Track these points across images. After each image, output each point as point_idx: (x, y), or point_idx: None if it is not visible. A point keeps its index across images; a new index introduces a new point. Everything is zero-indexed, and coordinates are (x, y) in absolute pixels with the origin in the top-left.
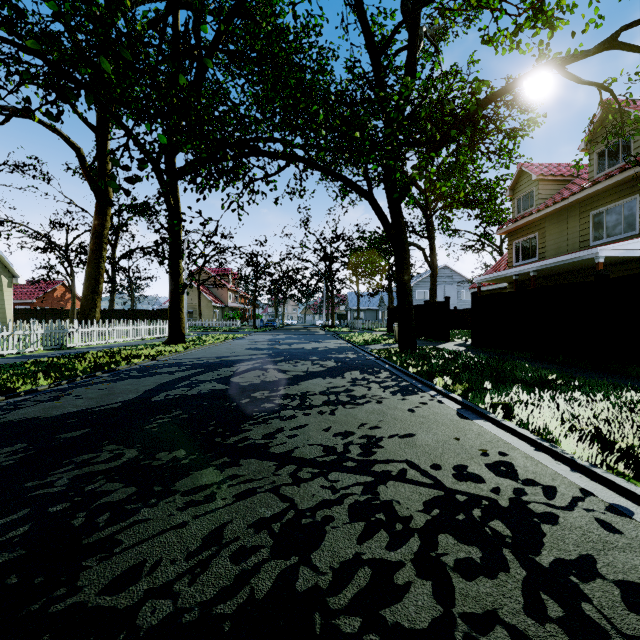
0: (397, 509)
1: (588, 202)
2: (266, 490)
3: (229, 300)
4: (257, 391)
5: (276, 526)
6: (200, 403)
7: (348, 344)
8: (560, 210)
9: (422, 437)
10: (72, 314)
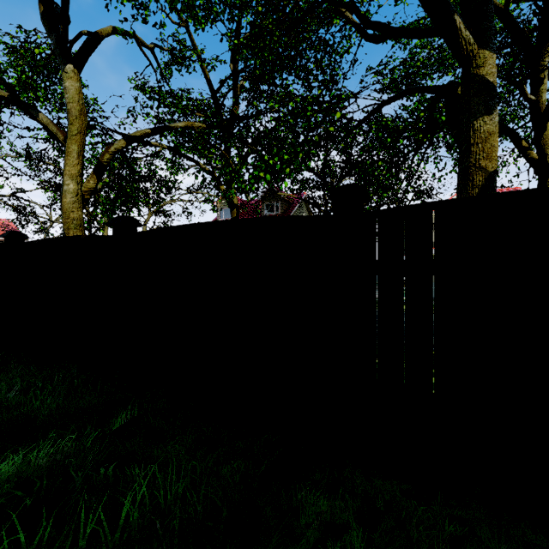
0: None
1: None
2: None
3: None
4: None
5: None
6: None
7: None
8: None
9: None
10: None
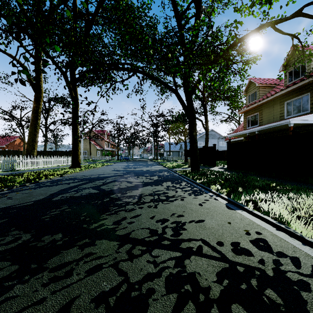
0: (199, 280)
1: (284, 97)
2: (109, 265)
3: (105, 146)
4: (114, 194)
5: (112, 300)
6: (80, 201)
7: (164, 168)
8: (270, 101)
9: (209, 222)
10: (23, 153)
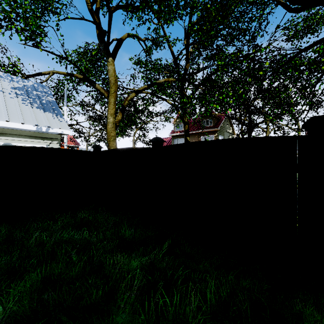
0: None
1: None
2: None
3: None
4: None
5: None
6: None
7: None
8: None
9: None
10: None
